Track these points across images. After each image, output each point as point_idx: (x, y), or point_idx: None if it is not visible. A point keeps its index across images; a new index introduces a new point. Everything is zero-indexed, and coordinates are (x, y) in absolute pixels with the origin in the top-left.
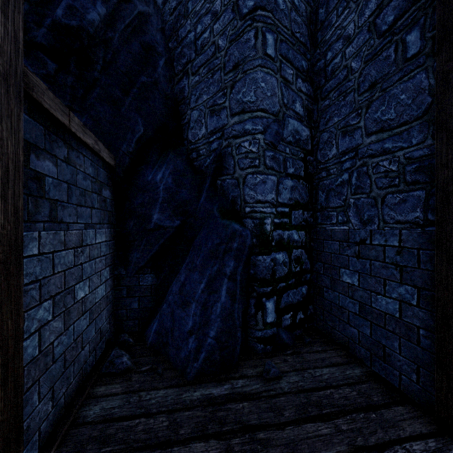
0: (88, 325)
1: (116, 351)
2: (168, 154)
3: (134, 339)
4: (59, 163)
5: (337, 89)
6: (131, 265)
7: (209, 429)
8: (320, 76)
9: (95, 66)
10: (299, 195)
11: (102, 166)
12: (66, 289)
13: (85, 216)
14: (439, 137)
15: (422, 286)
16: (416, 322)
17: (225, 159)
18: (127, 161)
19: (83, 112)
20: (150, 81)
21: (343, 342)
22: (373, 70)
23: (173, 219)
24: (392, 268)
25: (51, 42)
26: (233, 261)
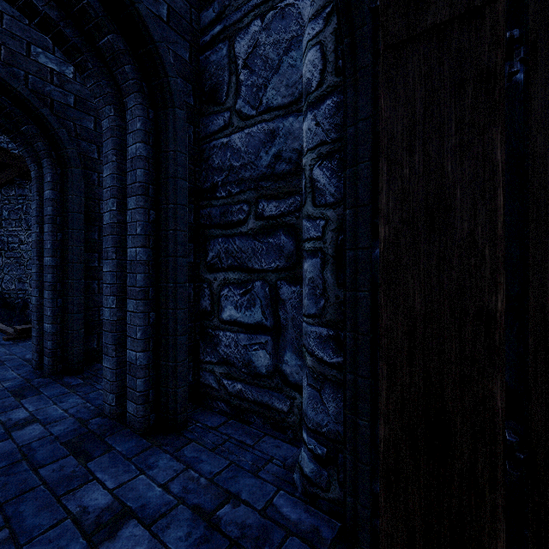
0: None
1: None
2: None
3: None
4: None
5: None
6: None
7: None
8: None
9: None
10: None
11: None
12: None
13: None
14: None
15: None
16: None
17: (27, 303)
18: None
19: None
20: None
21: None
22: None
23: None
24: None
25: None
26: None
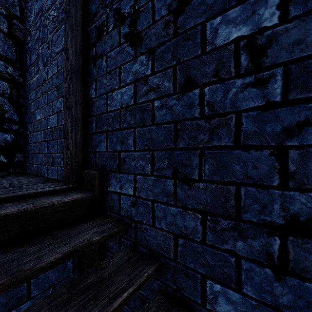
0: None
1: None
2: None
3: None
4: None
5: None
6: None
7: None
8: None
9: None
10: None
11: None
12: None
13: None
14: None
15: None
16: (63, 122)
17: None
18: None
19: None
20: None
21: (37, 171)
22: None
23: None
24: (55, 90)
25: None
26: None
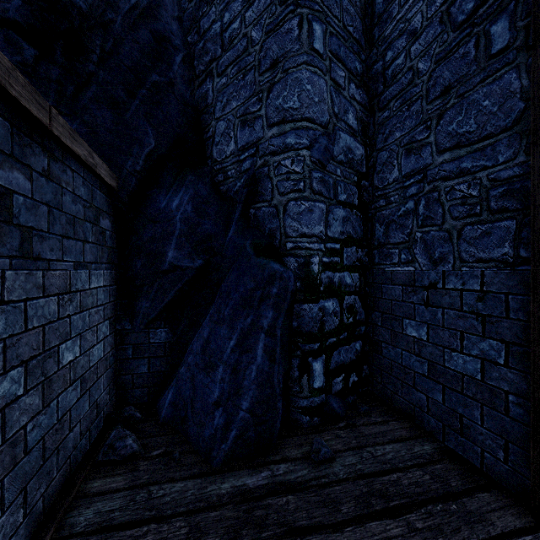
0: (78, 397)
1: (118, 430)
2: (187, 175)
3: (142, 413)
4: (34, 176)
5: (399, 97)
6: (138, 317)
7: (244, 536)
8: (377, 81)
9: (90, 57)
10: (352, 228)
11: (99, 187)
12: (45, 351)
13: (75, 252)
14: (536, 152)
15: (511, 340)
16: (504, 385)
17: (260, 182)
18: (133, 183)
19: (73, 117)
20: (163, 81)
21: (407, 411)
22: (446, 71)
23: (194, 258)
24: (472, 318)
25: (28, 19)
26: (272, 311)
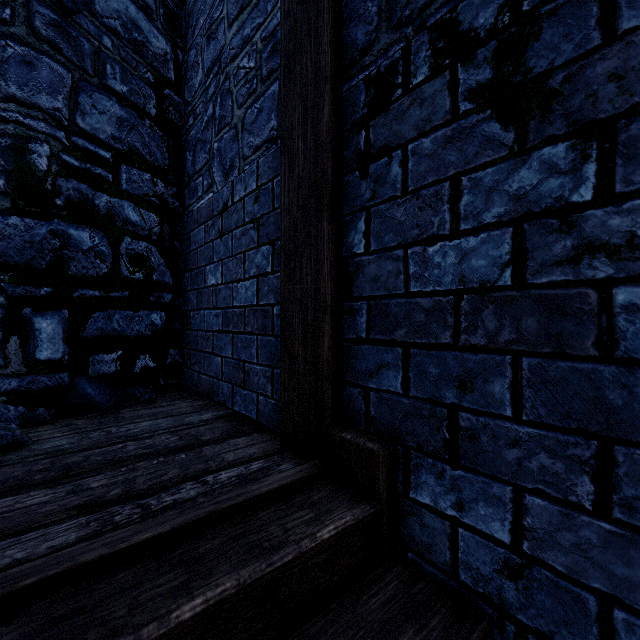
0: None
1: None
2: None
3: None
4: None
5: None
6: None
7: None
8: None
9: None
10: (144, 144)
11: None
12: None
13: None
14: None
15: (276, 236)
16: (271, 299)
17: None
18: None
19: None
20: None
21: (208, 389)
22: None
23: None
24: (251, 229)
25: None
26: None
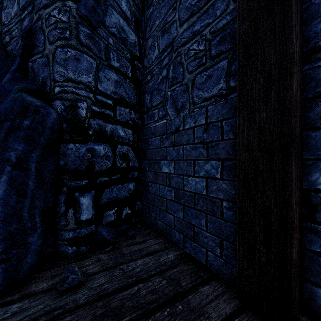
0: None
1: None
2: None
3: None
4: None
5: None
6: None
7: None
8: None
9: None
10: (126, 93)
11: None
12: None
13: None
14: None
15: (225, 157)
16: (220, 195)
17: (35, 35)
18: None
19: None
20: None
21: (163, 230)
22: None
23: None
24: (200, 147)
25: None
26: (23, 143)
